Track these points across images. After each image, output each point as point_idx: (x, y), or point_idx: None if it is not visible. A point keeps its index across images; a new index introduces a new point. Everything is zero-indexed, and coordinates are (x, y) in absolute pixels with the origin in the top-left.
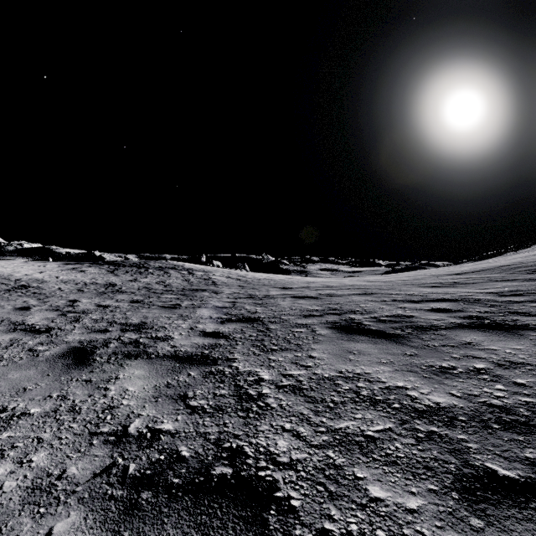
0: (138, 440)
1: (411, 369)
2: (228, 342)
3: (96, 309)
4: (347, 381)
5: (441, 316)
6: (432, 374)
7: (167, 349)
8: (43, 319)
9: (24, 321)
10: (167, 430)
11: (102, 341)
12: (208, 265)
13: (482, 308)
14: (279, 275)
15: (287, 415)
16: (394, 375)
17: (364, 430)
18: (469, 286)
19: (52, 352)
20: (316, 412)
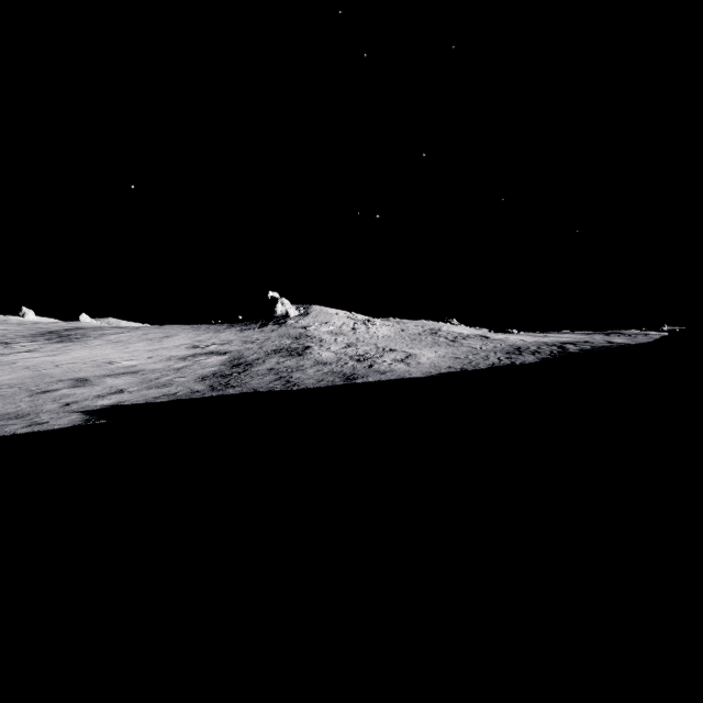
0: None
1: None
2: None
3: None
4: None
5: None
6: None
7: None
8: None
9: None
10: None
11: None
12: None
13: None
14: None
15: None
16: None
17: None
18: None
19: None
20: None
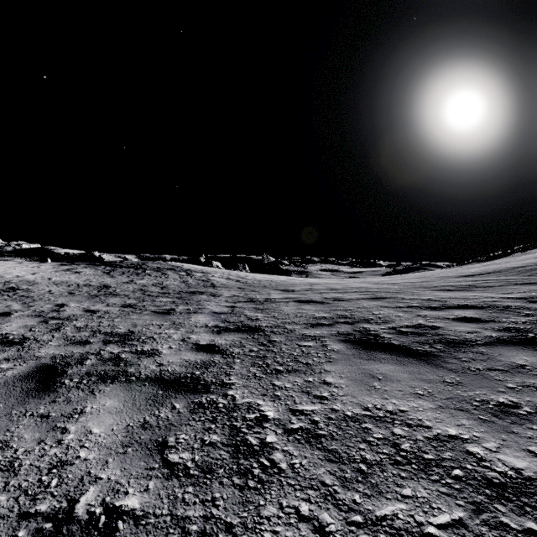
0: (84, 532)
1: (460, 406)
2: (224, 358)
3: (83, 315)
4: (378, 424)
5: (472, 327)
6: (491, 416)
7: (152, 368)
8: (20, 327)
9: None
10: (129, 511)
11: (78, 356)
12: (207, 265)
13: (517, 318)
14: (280, 277)
15: (303, 486)
16: (440, 416)
17: (422, 524)
18: (488, 289)
19: (15, 371)
20: (344, 481)
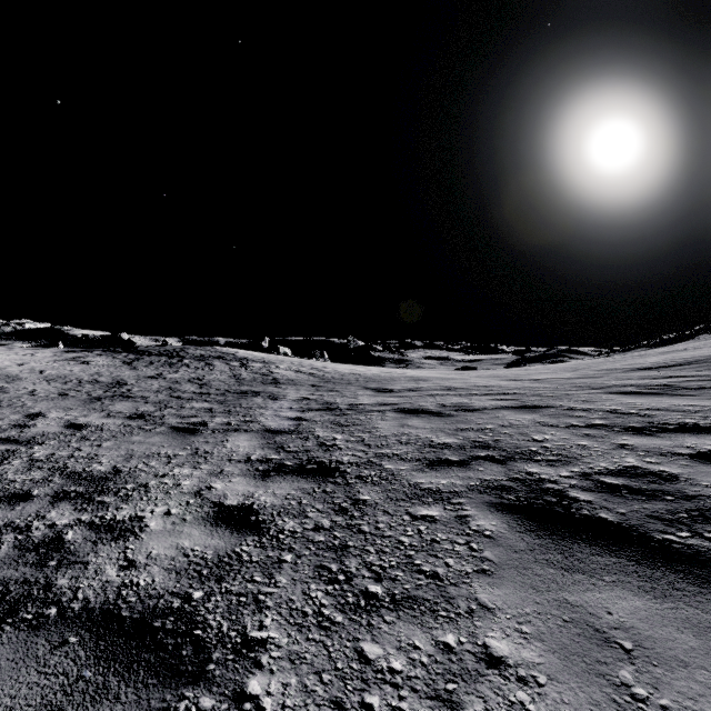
0: None
1: None
2: (261, 549)
3: (59, 433)
4: None
5: None
6: None
7: (106, 578)
8: None
9: None
10: None
11: None
12: (271, 352)
13: None
14: (371, 368)
15: None
16: None
17: None
18: (704, 393)
19: None
20: None
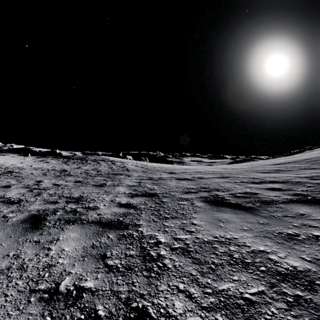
0: (65, 298)
1: (266, 235)
2: (135, 211)
3: (52, 187)
4: (221, 245)
5: (277, 193)
6: (283, 240)
7: (95, 216)
8: (17, 194)
9: (5, 195)
10: (88, 288)
11: (52, 210)
12: (124, 158)
13: (303, 188)
14: (167, 165)
15: (180, 276)
16: (255, 240)
17: (242, 293)
18: (288, 172)
19: (17, 218)
20: (202, 273)
